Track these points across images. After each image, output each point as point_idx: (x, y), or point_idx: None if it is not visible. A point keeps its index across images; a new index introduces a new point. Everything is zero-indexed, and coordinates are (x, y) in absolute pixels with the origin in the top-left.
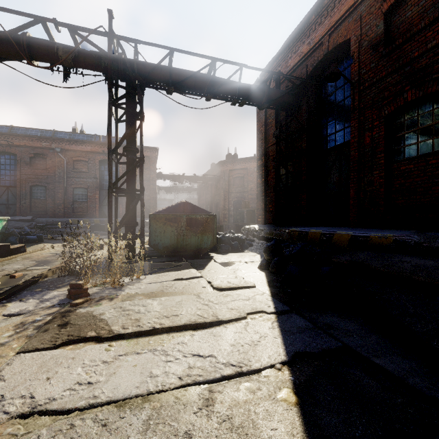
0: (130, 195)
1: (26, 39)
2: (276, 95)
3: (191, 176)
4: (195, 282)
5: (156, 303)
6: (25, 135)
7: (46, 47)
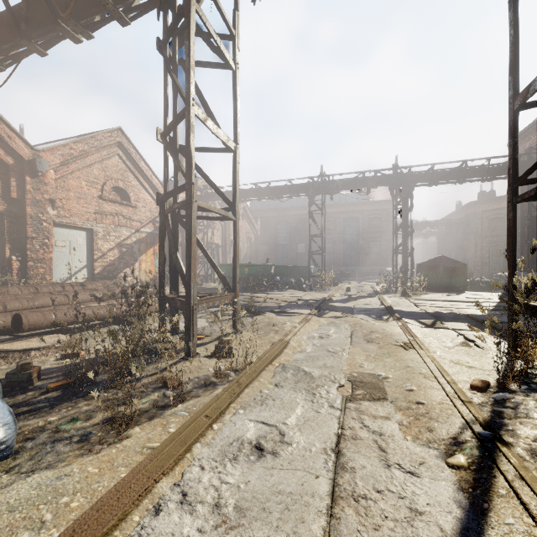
0: (405, 253)
1: (355, 182)
2: (525, 168)
3: (431, 223)
4: (456, 296)
5: (441, 298)
6: (293, 207)
7: (362, 182)
